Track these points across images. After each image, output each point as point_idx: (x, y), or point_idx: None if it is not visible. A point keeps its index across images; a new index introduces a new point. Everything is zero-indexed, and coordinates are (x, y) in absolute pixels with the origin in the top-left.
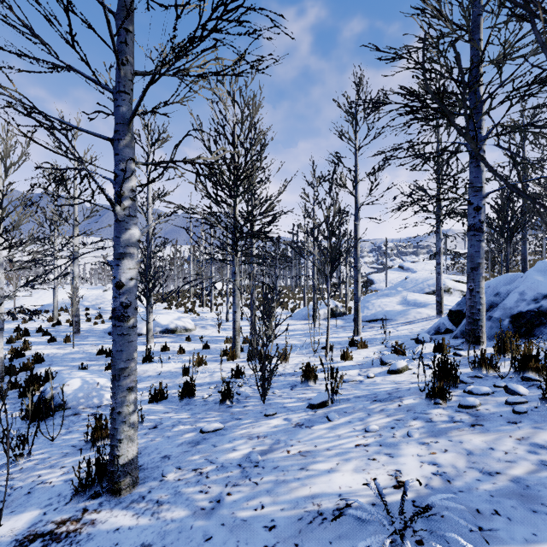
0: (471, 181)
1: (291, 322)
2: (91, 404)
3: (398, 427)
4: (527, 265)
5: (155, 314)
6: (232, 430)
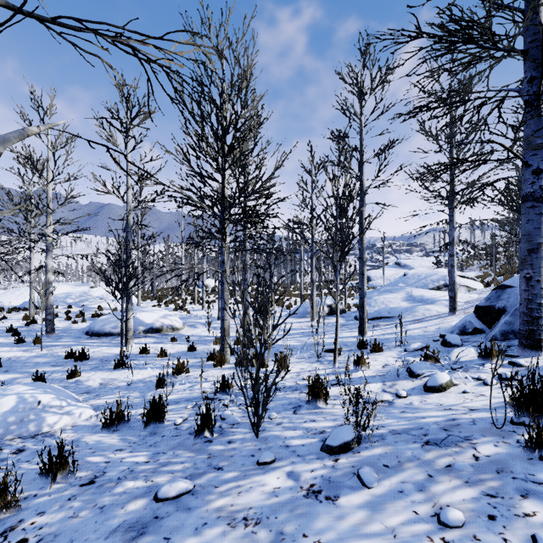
0: (528, 137)
1: (287, 320)
2: (23, 433)
3: (503, 517)
4: None
5: (139, 311)
6: (204, 496)
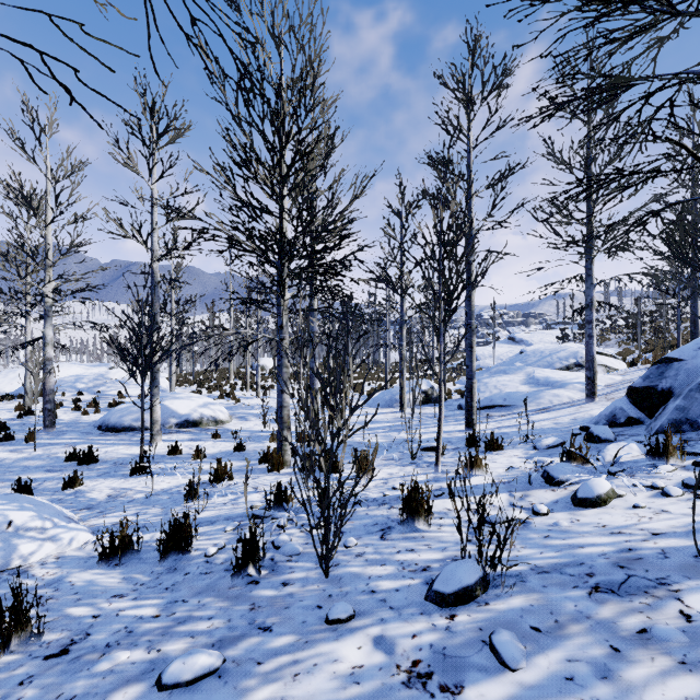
0: None
1: (368, 410)
2: None
3: None
4: (699, 329)
5: (171, 398)
6: (238, 681)
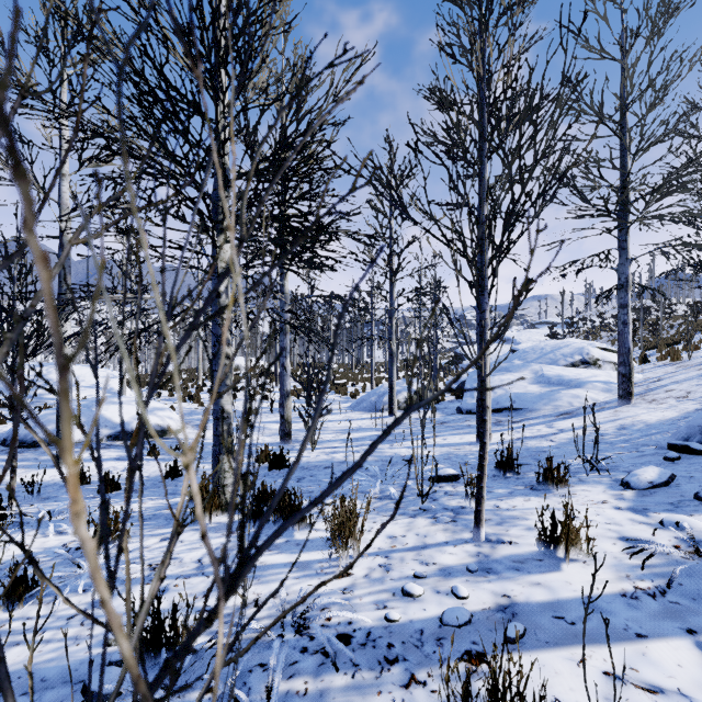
0: None
1: (352, 415)
2: None
3: None
4: None
5: (106, 403)
6: None
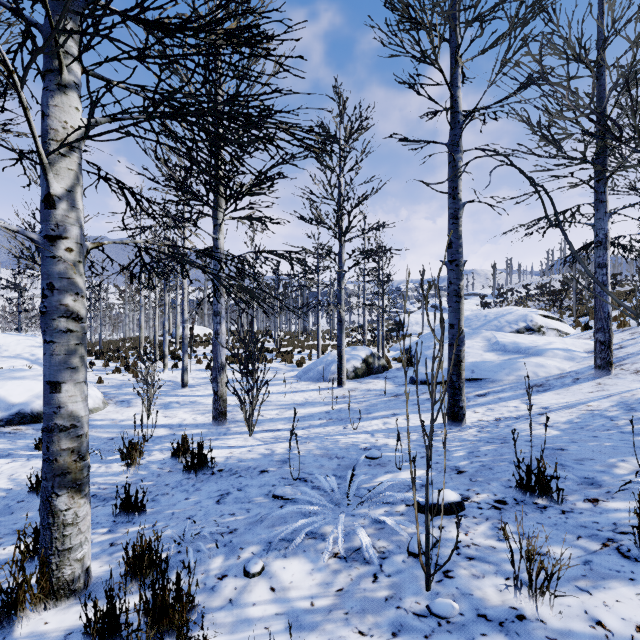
0: None
1: (298, 386)
2: None
3: None
4: None
5: (3, 379)
6: None
